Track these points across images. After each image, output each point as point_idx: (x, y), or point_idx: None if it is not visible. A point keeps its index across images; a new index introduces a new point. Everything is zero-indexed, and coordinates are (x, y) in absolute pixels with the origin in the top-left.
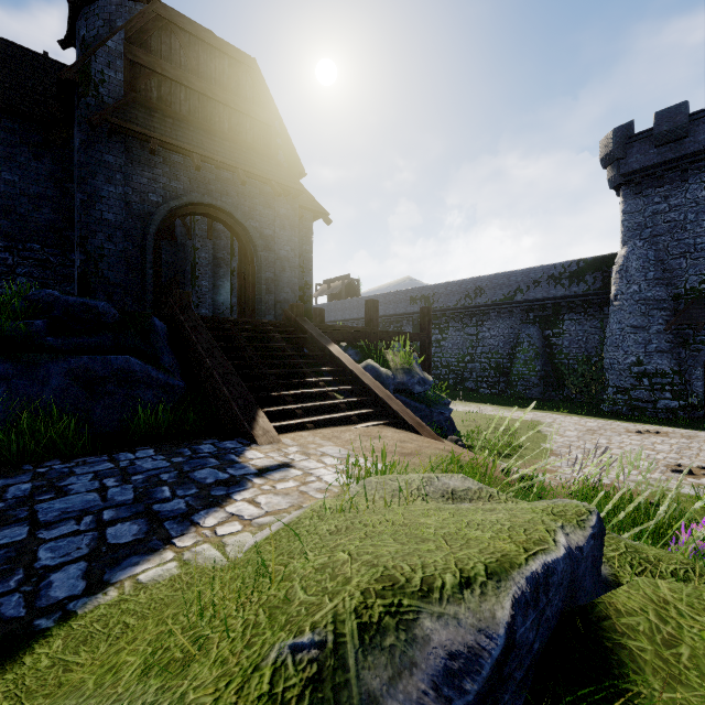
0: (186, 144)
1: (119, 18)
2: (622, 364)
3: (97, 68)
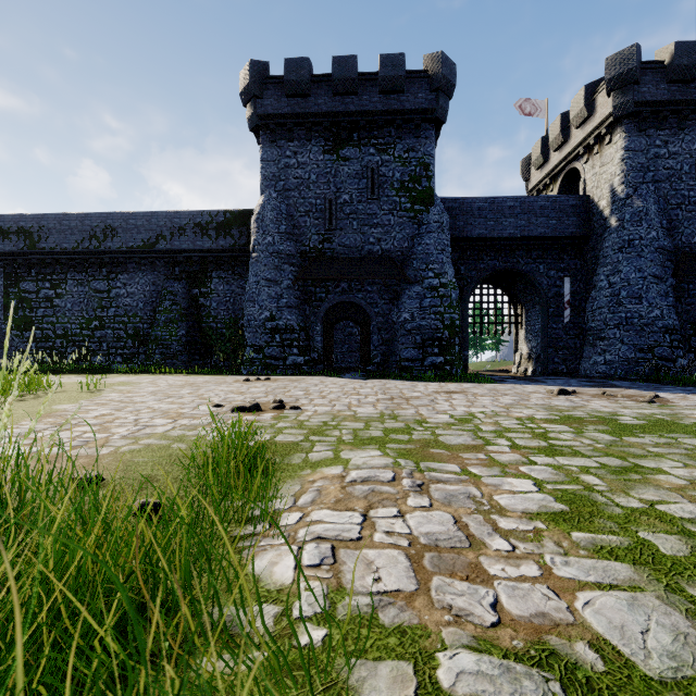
0: None
1: None
2: (258, 319)
3: None
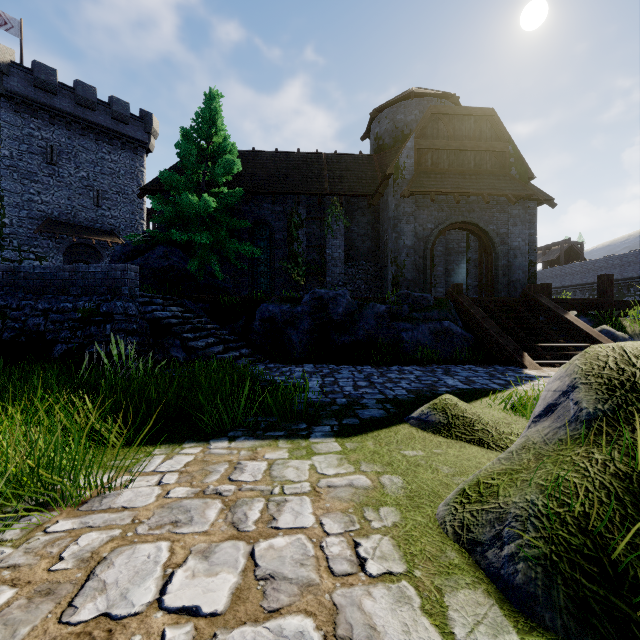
0: (450, 189)
1: (398, 114)
2: None
3: (402, 162)
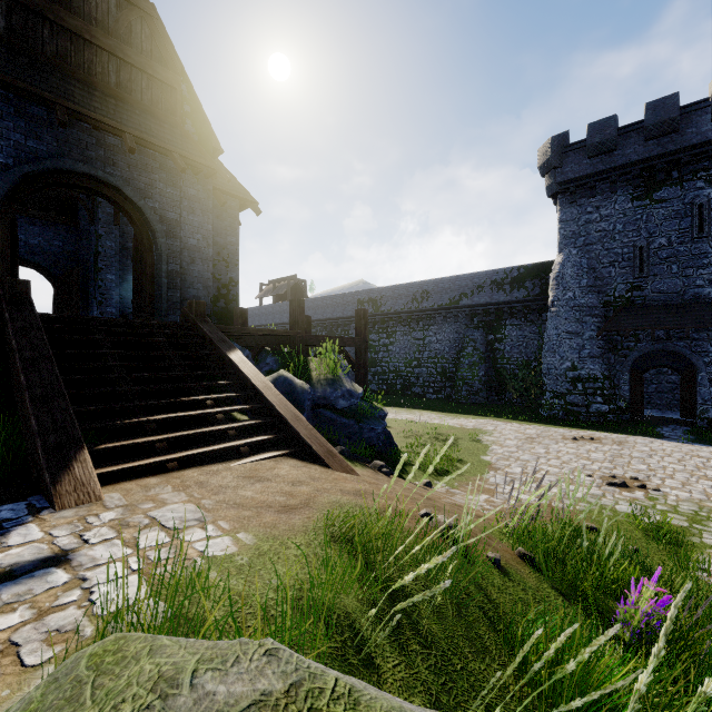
0: (46, 92)
1: None
2: (559, 369)
3: None
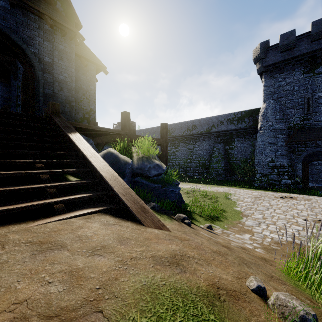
0: None
1: None
2: (264, 162)
3: None
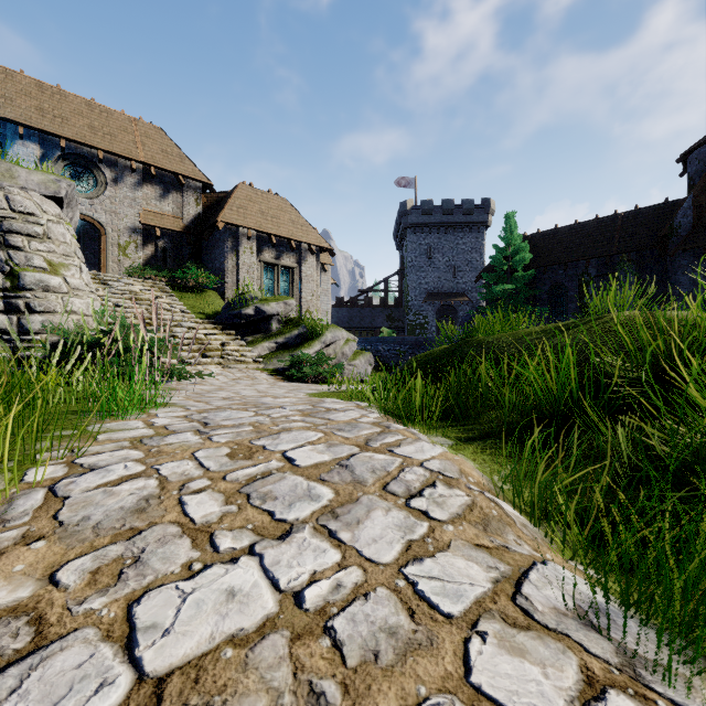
0: None
1: None
2: None
3: (676, 222)
